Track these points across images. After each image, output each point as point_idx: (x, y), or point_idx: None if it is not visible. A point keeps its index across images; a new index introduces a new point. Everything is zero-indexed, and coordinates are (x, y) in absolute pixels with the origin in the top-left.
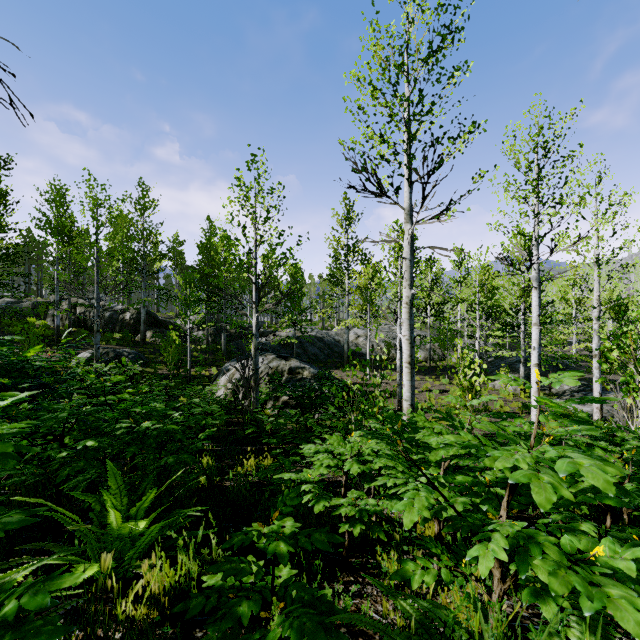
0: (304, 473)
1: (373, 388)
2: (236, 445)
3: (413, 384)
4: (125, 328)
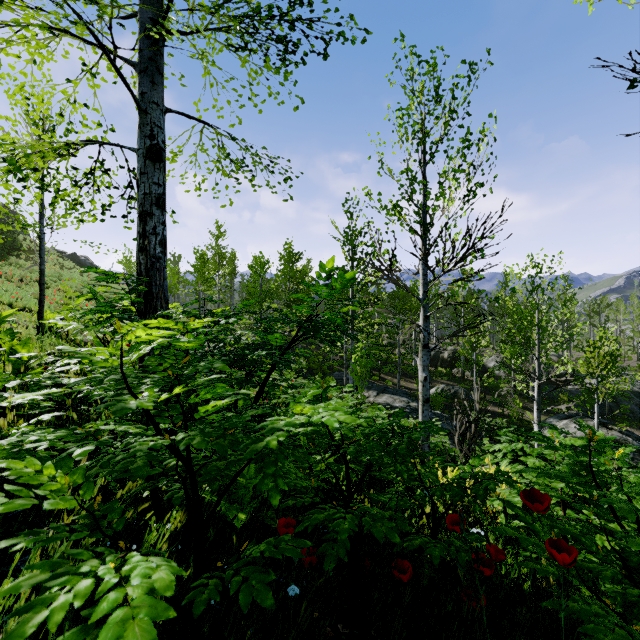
0: None
1: None
2: None
3: None
4: (444, 363)
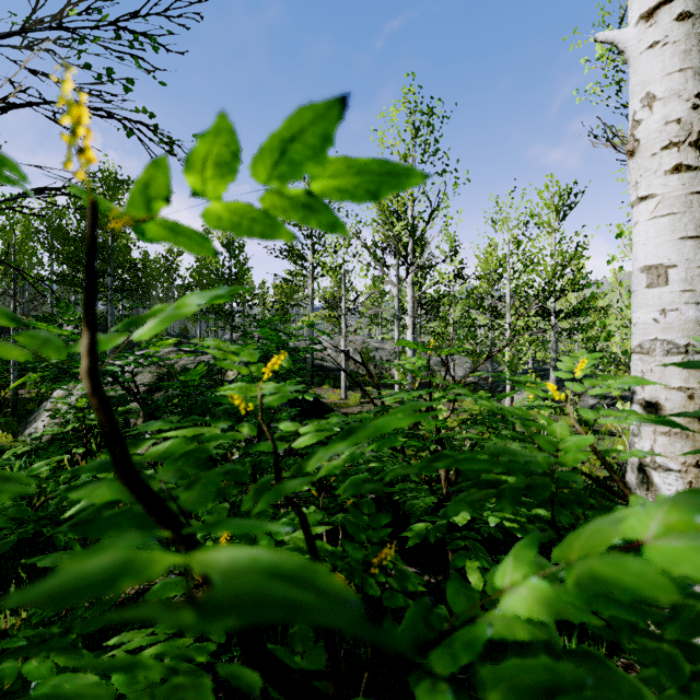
0: None
1: (353, 409)
2: None
3: None
4: None
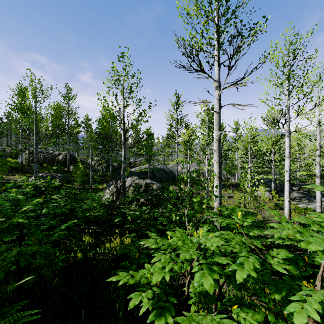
0: (144, 270)
1: None
2: (111, 228)
3: (221, 190)
4: (59, 164)
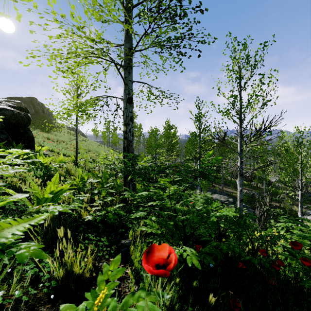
0: None
1: None
2: None
3: None
4: (246, 179)
